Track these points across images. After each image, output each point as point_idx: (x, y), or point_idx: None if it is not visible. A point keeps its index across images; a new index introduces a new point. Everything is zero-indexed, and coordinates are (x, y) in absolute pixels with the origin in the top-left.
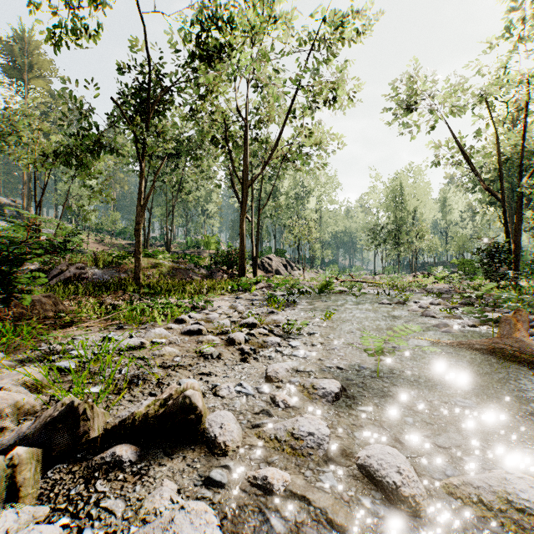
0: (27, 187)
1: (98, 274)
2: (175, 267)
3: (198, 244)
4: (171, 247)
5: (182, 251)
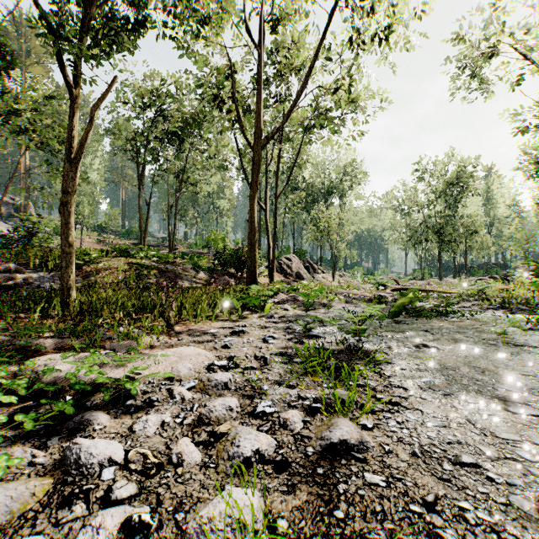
0: (24, 183)
1: (41, 280)
2: (162, 269)
3: (208, 244)
4: (178, 247)
5: (189, 252)
